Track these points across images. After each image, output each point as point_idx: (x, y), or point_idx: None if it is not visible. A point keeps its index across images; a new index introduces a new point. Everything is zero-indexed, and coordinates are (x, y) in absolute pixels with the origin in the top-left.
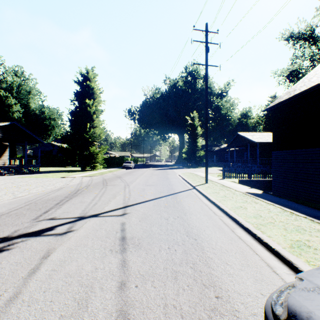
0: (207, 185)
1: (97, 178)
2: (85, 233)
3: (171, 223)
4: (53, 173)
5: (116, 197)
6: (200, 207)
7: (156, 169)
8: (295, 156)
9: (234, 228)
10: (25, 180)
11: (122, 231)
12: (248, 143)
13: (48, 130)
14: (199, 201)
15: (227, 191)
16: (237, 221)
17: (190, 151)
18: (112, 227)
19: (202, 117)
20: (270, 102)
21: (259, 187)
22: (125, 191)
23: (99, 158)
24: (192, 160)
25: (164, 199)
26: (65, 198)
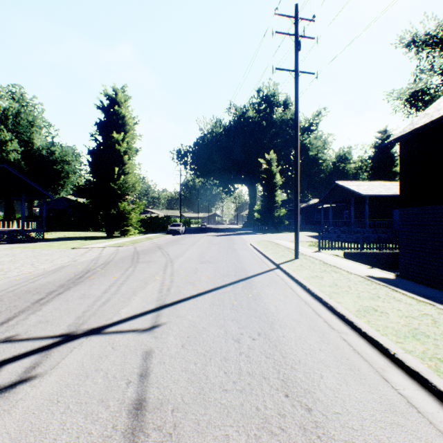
0: (299, 263)
1: (125, 250)
2: (57, 386)
3: (246, 352)
4: (63, 242)
5: (148, 285)
6: (297, 308)
7: (217, 234)
8: (442, 216)
9: (383, 367)
10: (13, 253)
11: (142, 378)
12: (351, 196)
13: (60, 179)
14: (292, 295)
15: (336, 274)
16: (383, 348)
17: (265, 209)
18: (122, 365)
19: (281, 160)
20: (379, 140)
21: (376, 263)
22: (165, 274)
23: (133, 219)
24: (268, 222)
25: (230, 289)
26: (58, 289)
